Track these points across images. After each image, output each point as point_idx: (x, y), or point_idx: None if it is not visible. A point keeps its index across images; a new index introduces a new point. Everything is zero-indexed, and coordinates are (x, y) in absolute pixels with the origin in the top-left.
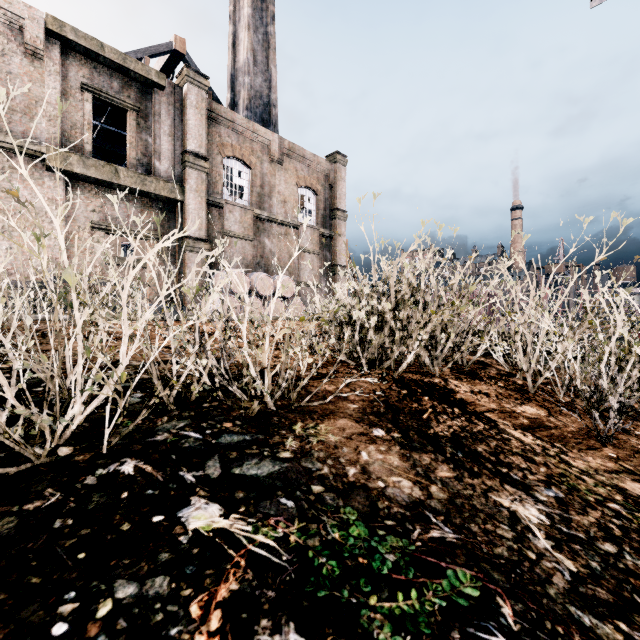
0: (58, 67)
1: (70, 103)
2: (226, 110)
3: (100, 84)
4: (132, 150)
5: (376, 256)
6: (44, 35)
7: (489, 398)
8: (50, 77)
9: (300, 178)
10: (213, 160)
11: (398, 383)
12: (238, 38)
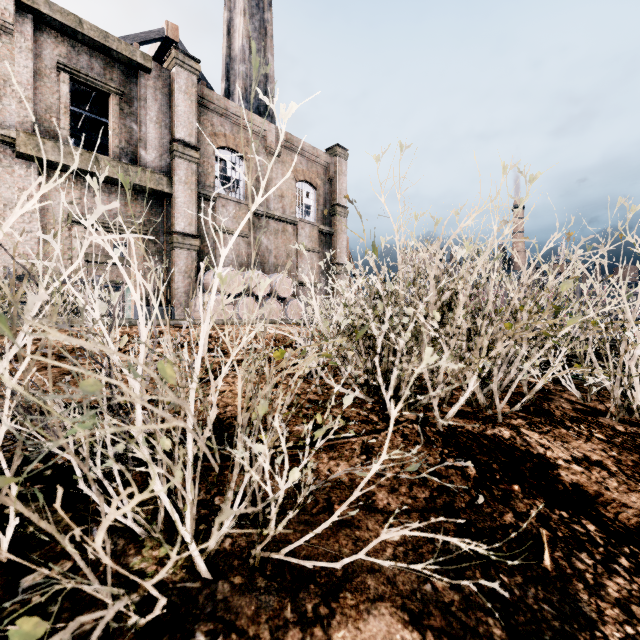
0: (30, 43)
1: (44, 84)
2: (219, 97)
3: (79, 64)
4: (115, 137)
5: (402, 240)
6: (14, 7)
7: (615, 478)
8: (21, 54)
9: (298, 172)
10: (205, 150)
11: (451, 446)
12: (233, 25)
